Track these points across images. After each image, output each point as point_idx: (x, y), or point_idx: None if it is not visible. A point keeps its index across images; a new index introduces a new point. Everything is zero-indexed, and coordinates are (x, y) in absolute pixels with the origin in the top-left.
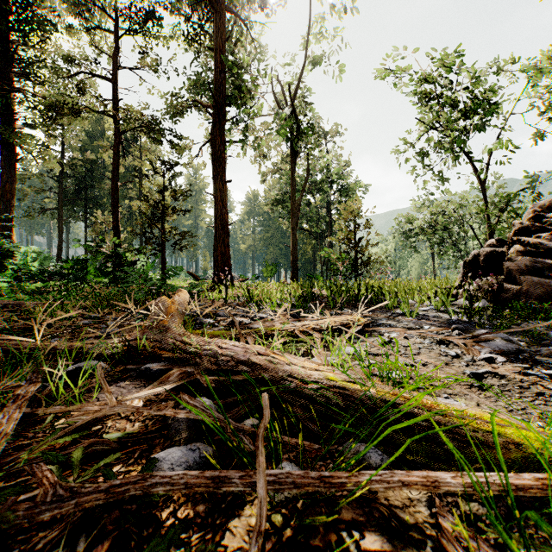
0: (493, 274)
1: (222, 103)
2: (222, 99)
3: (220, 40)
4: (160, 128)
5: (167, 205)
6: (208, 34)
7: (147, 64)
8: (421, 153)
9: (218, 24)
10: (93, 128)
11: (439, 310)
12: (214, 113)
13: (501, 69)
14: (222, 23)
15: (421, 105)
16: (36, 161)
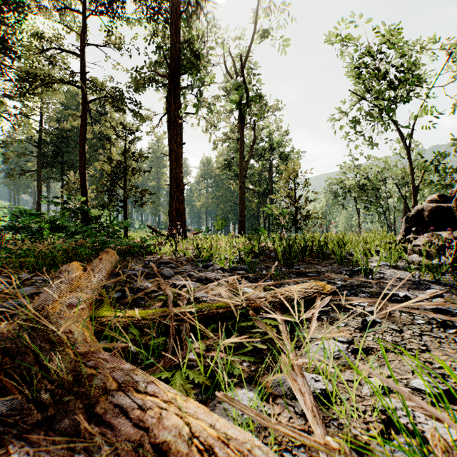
0: (438, 229)
1: (177, 72)
2: (177, 69)
3: (174, 15)
4: (123, 97)
5: (129, 166)
6: (165, 14)
7: (111, 42)
8: (352, 122)
9: (173, 1)
10: (70, 102)
11: (392, 266)
12: (169, 82)
13: (422, 49)
14: (177, 0)
15: (354, 77)
16: (14, 128)
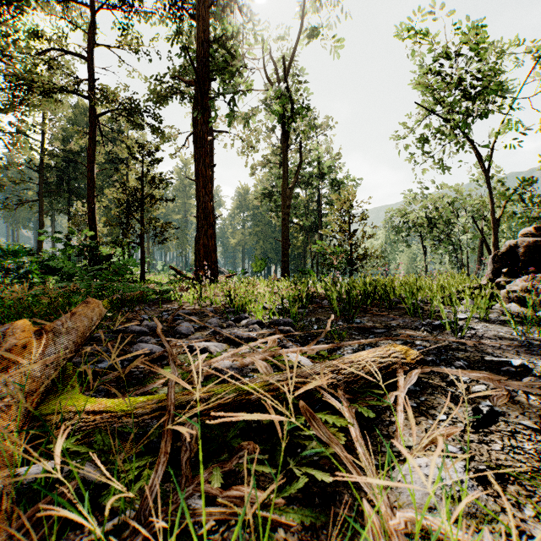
0: (537, 270)
1: (205, 78)
2: (205, 74)
3: (202, 7)
4: (140, 110)
5: (147, 194)
6: (191, 8)
7: (126, 43)
8: (419, 141)
9: None
10: (79, 119)
11: (482, 318)
12: (196, 89)
13: (503, 53)
14: None
15: (422, 86)
16: (8, 148)
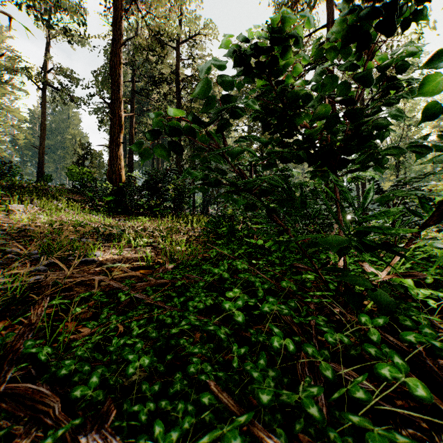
0: None
1: None
2: None
3: None
4: None
5: None
6: None
7: None
8: None
9: None
10: None
11: None
12: None
13: None
14: None
15: None
16: None
